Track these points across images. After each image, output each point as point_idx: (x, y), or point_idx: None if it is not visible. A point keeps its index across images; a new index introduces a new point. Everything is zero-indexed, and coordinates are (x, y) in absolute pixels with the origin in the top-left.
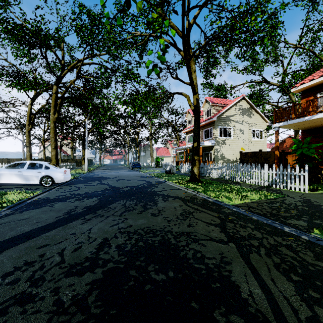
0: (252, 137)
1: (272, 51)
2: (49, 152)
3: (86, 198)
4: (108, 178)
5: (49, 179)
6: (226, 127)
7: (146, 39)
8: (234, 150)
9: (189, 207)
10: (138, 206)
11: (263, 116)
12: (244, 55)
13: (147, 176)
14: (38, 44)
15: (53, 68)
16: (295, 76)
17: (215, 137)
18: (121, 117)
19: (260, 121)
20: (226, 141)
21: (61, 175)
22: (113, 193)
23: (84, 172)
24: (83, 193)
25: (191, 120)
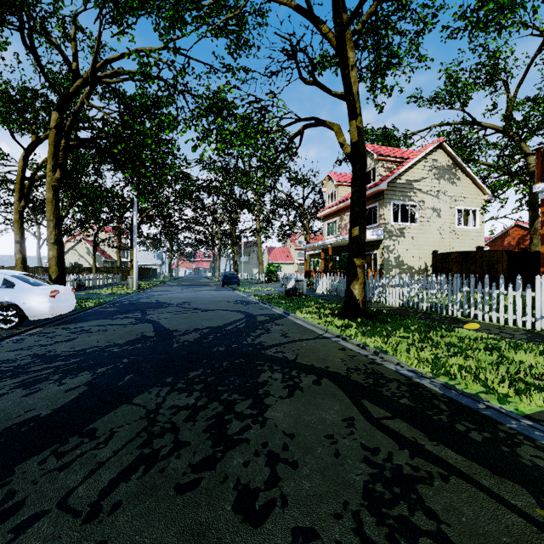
0: (456, 223)
1: (488, 61)
2: (79, 255)
3: (59, 373)
4: (166, 305)
5: (13, 312)
6: (407, 203)
7: (245, 4)
8: (422, 249)
9: (382, 431)
10: (197, 426)
11: (479, 181)
12: (478, 14)
13: (249, 300)
14: (6, 10)
15: (63, 86)
16: (542, 102)
17: (385, 222)
18: (202, 187)
19: (471, 192)
20: (407, 231)
21: (43, 301)
22: (150, 353)
23: (128, 291)
24: (71, 351)
25: (334, 193)
